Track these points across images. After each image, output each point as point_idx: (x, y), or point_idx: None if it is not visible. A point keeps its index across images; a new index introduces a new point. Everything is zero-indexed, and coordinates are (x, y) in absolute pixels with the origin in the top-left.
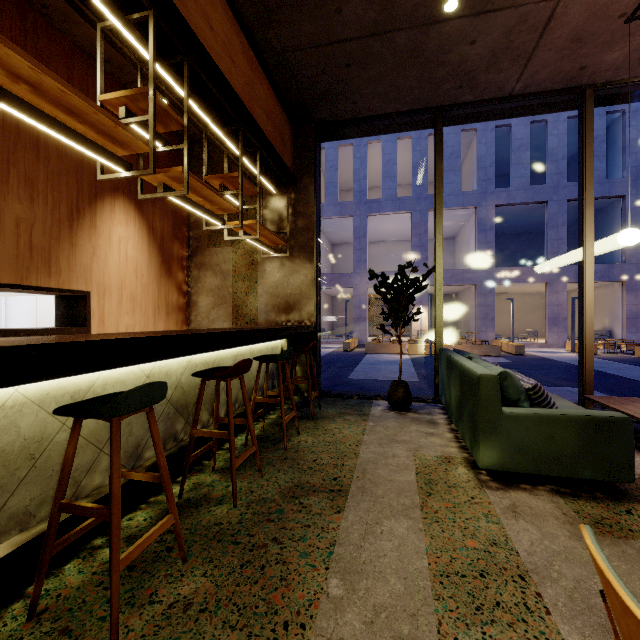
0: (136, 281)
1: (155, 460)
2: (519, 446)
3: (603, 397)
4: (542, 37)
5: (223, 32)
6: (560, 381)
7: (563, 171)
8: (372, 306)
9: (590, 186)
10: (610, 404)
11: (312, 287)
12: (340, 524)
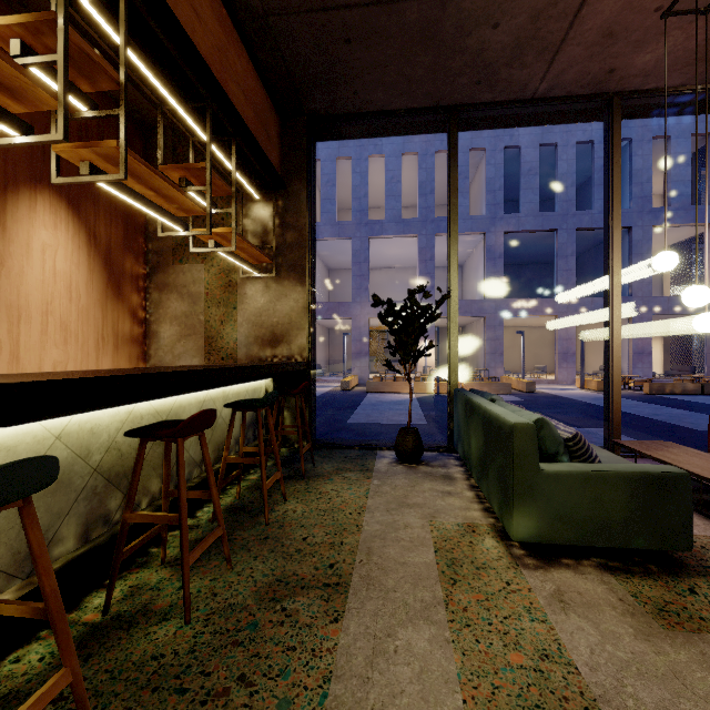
0: (69, 304)
1: (69, 558)
2: (561, 512)
3: (634, 442)
4: (572, 27)
5: None
6: (575, 421)
7: (572, 198)
8: (374, 339)
9: (617, 205)
10: (644, 450)
11: (304, 315)
12: (338, 641)
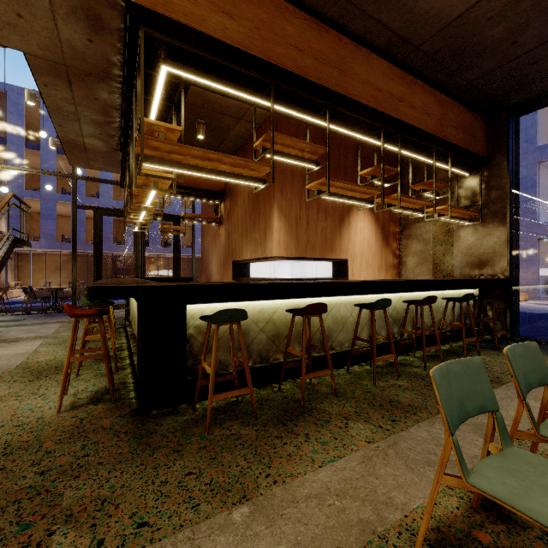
0: (368, 251)
1: (383, 342)
2: None
3: None
4: None
5: (421, 103)
6: None
7: None
8: None
9: None
10: None
11: (505, 246)
12: None
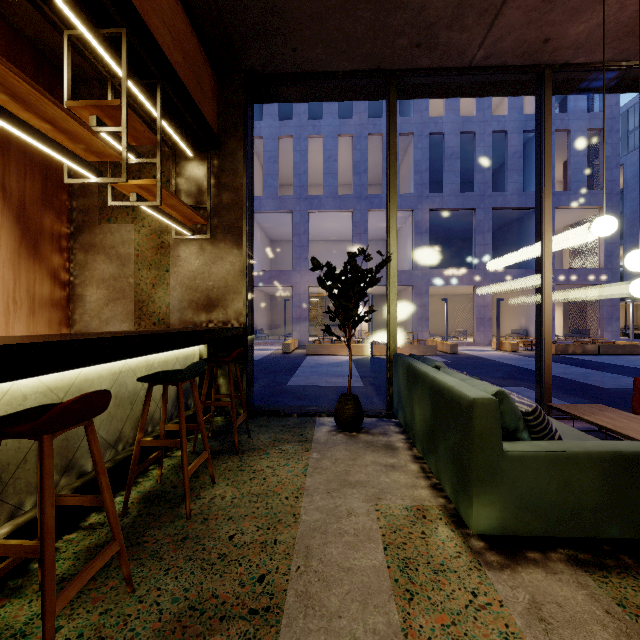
0: None
1: None
2: (526, 499)
3: (569, 405)
4: None
5: None
6: (497, 380)
7: (488, 181)
8: (312, 306)
9: (549, 175)
10: (582, 415)
11: (241, 279)
12: None
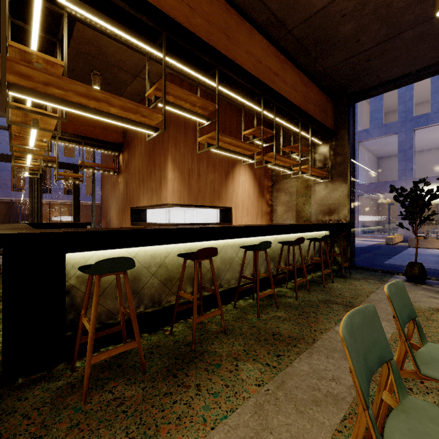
0: (248, 201)
1: (263, 277)
2: None
3: None
4: None
5: (291, 80)
6: None
7: None
8: None
9: None
10: None
11: (347, 199)
12: None
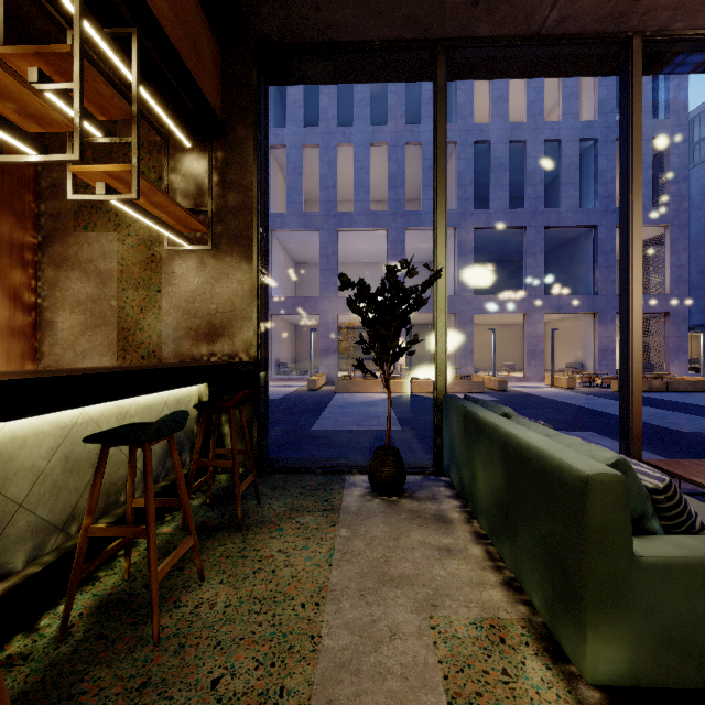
0: None
1: None
2: (672, 633)
3: (669, 462)
4: None
5: None
6: (558, 423)
7: (541, 196)
8: (342, 337)
9: (638, 170)
10: (692, 477)
11: (251, 301)
12: None
